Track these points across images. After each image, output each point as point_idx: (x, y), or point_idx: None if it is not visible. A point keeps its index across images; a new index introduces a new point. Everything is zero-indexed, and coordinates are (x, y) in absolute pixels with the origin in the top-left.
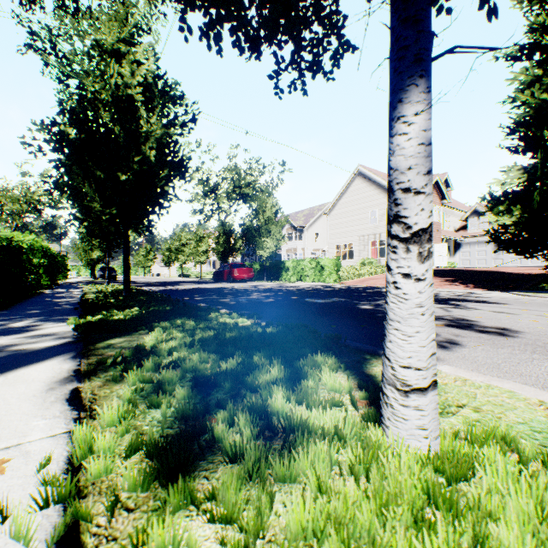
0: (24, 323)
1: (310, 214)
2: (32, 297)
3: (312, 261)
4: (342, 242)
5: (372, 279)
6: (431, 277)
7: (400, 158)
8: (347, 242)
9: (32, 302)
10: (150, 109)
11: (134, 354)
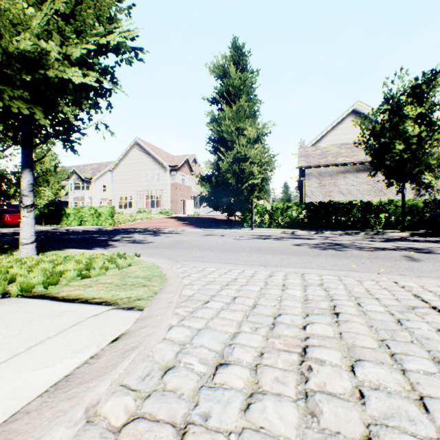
0: None
1: (98, 168)
2: None
3: (92, 209)
4: (124, 195)
5: (141, 223)
6: (33, 217)
7: (23, 187)
8: (128, 195)
9: None
10: None
11: None
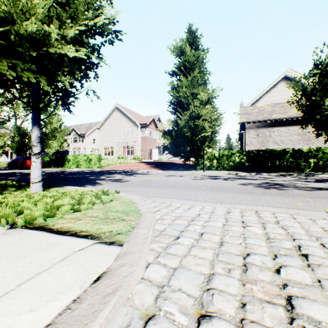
0: None
1: (90, 127)
2: None
3: (85, 156)
4: (108, 145)
5: (120, 166)
6: (40, 162)
7: (32, 139)
8: (110, 146)
9: None
10: None
11: None
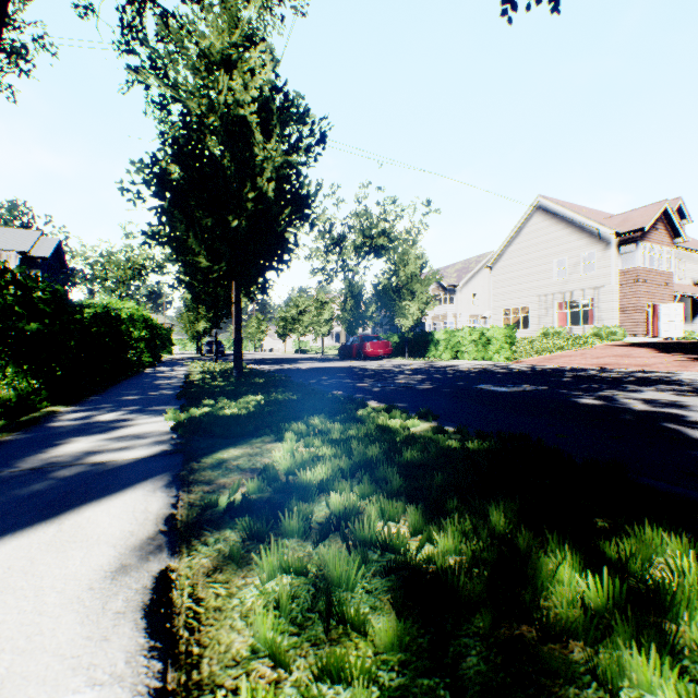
0: (113, 415)
1: (464, 268)
2: (131, 377)
3: (473, 331)
4: (513, 305)
5: (564, 356)
6: None
7: None
8: (520, 305)
9: (130, 384)
10: (266, 133)
11: (261, 488)
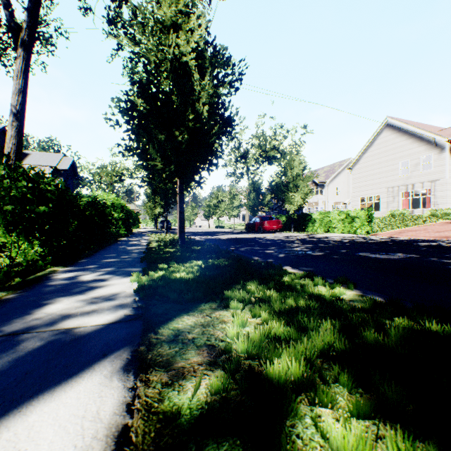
0: (94, 275)
1: (330, 170)
2: (112, 244)
3: (341, 213)
4: (367, 195)
5: (410, 231)
6: None
7: None
8: (372, 194)
9: (110, 249)
10: (200, 75)
11: (225, 386)
